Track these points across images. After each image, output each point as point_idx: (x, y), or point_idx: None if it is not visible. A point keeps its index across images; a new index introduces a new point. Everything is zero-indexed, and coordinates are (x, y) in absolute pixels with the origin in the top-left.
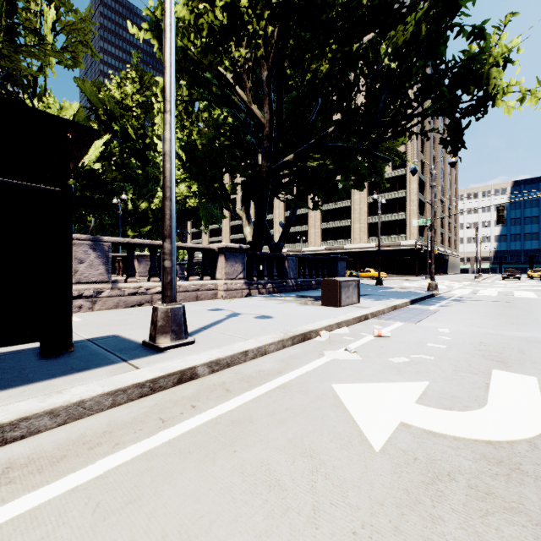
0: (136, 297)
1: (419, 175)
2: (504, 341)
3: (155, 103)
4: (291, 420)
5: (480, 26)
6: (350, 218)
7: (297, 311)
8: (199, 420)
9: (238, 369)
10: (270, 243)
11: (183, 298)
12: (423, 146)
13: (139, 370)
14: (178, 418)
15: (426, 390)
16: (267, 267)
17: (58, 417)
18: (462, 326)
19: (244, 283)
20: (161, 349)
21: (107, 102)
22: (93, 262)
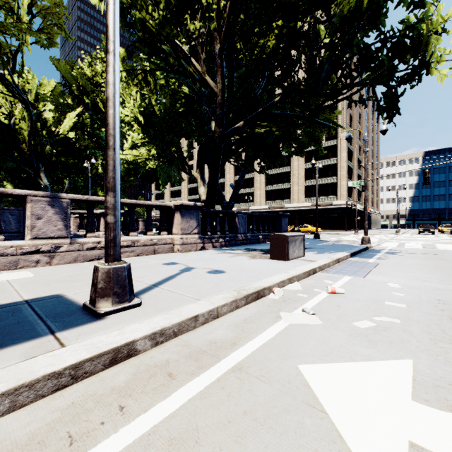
0: (95, 251)
1: (348, 145)
2: None
3: None
4: (252, 437)
5: None
6: (290, 182)
7: (248, 265)
8: (122, 439)
9: (186, 340)
10: (222, 201)
11: (141, 252)
12: (351, 121)
13: (61, 350)
14: (95, 435)
15: (413, 372)
16: (219, 223)
17: None
18: (409, 280)
19: (199, 238)
20: (100, 315)
21: (80, 79)
22: (51, 218)
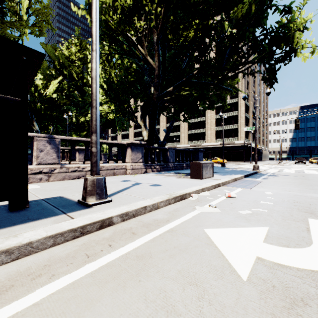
0: (76, 173)
1: (246, 102)
2: (308, 200)
3: (88, 55)
4: (178, 255)
5: (288, 6)
6: (205, 127)
7: (176, 181)
8: (113, 256)
9: (140, 219)
10: (158, 141)
11: (105, 174)
12: (248, 85)
13: (73, 220)
14: (99, 254)
15: (267, 232)
16: (156, 156)
17: (12, 254)
18: (279, 191)
19: (143, 165)
20: (89, 205)
21: (60, 57)
22: (49, 151)
